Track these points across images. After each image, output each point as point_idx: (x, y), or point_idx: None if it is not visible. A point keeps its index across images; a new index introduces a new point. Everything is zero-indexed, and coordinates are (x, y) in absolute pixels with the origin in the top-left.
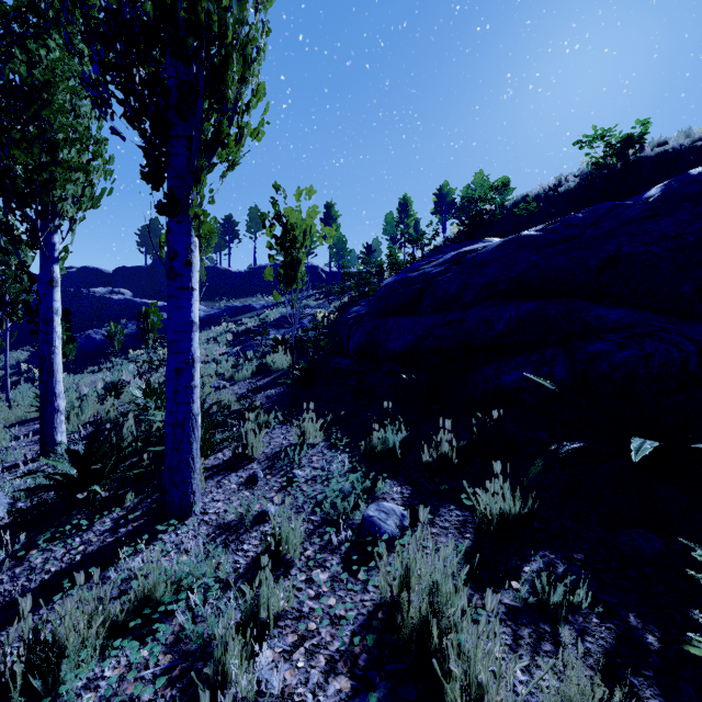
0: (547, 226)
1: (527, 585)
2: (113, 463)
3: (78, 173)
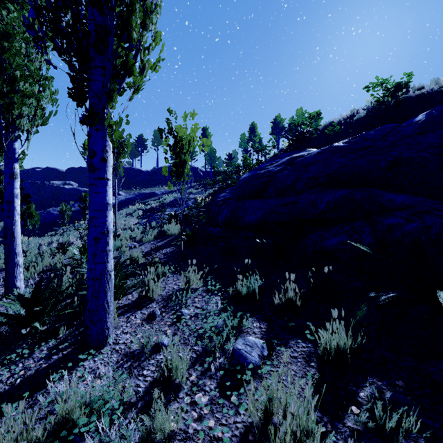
0: (351, 140)
1: (367, 414)
2: (52, 304)
3: (31, 99)
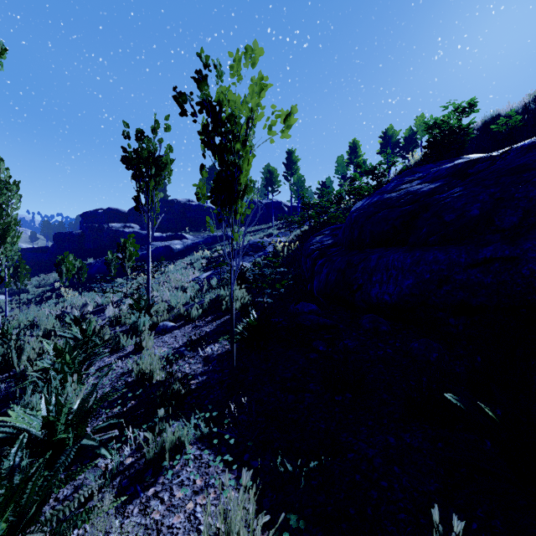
0: None
1: None
2: None
3: None
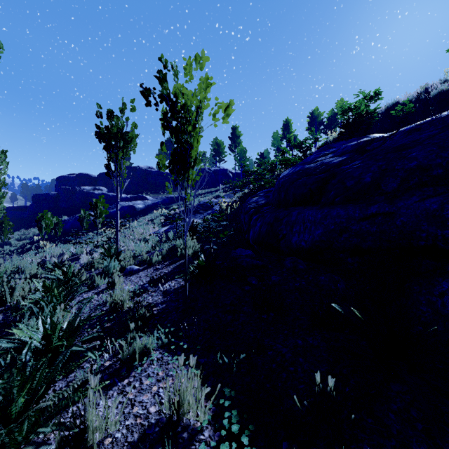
0: None
1: None
2: None
3: None
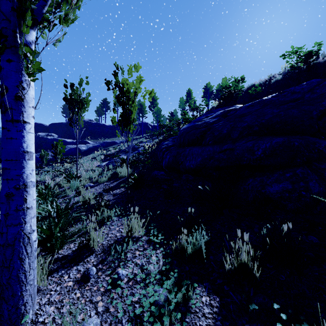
0: (279, 93)
1: None
2: None
3: None
